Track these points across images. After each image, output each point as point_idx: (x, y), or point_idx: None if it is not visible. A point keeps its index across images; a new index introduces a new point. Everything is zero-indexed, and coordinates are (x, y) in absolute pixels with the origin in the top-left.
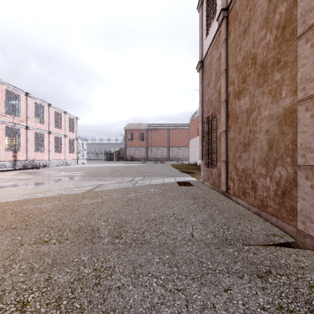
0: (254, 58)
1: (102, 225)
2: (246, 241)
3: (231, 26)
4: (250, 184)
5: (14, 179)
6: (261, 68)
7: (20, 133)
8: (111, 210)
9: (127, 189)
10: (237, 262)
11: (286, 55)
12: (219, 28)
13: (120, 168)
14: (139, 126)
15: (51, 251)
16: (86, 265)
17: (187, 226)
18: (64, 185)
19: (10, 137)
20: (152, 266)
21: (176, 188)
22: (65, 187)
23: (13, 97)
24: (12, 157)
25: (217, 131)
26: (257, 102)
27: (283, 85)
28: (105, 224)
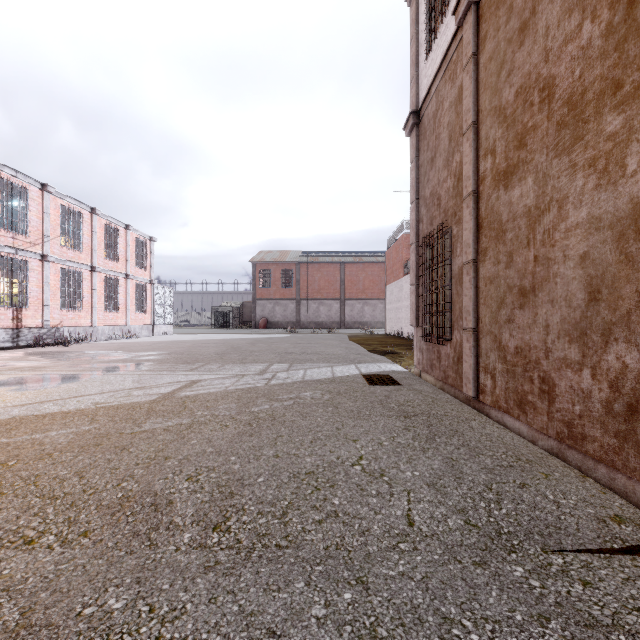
0: (548, 86)
1: (181, 490)
2: (551, 538)
3: (487, 22)
4: (537, 384)
5: (9, 368)
6: (566, 109)
7: (29, 269)
8: (209, 448)
9: (252, 391)
10: (547, 620)
11: (639, 66)
12: (458, 33)
13: (243, 343)
14: (282, 256)
15: (30, 576)
16: (114, 634)
17: (395, 493)
18: (113, 382)
19: (7, 277)
20: (306, 637)
21: (362, 390)
22: (116, 387)
23: (14, 193)
24: (10, 320)
25: (452, 263)
26: (557, 191)
27: (630, 141)
28: (190, 489)
